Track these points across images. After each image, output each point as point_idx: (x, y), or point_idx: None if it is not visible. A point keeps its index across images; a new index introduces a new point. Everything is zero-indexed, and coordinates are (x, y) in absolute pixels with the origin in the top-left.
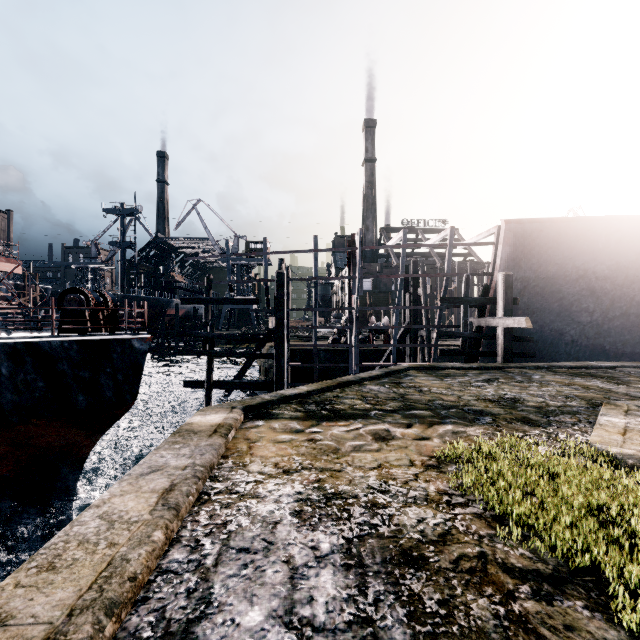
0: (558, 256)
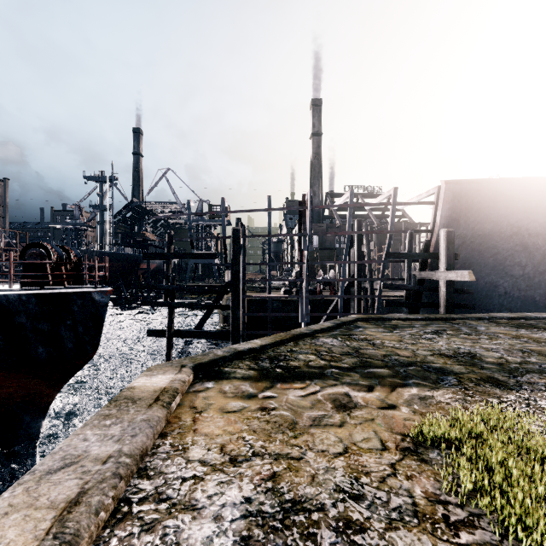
0: (494, 214)
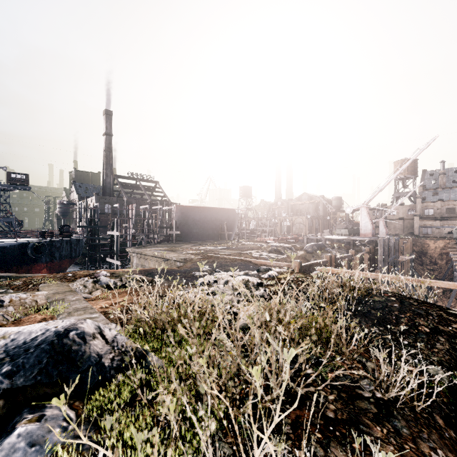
0: (188, 215)
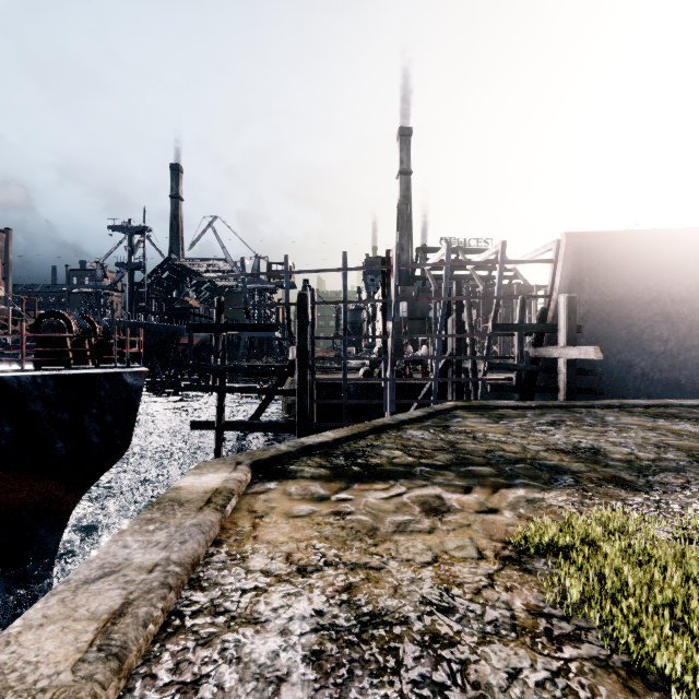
0: (628, 275)
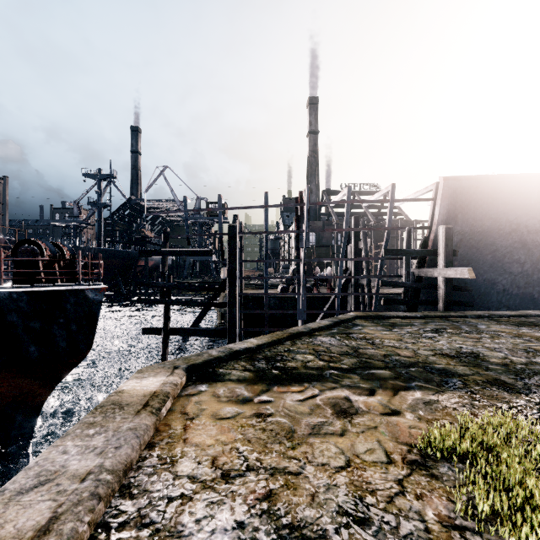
0: (493, 211)
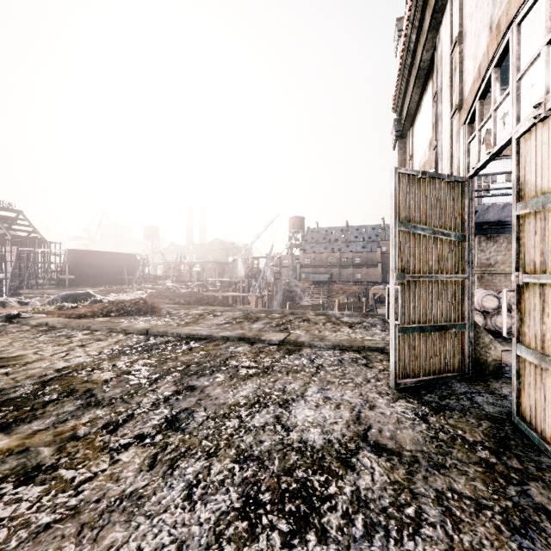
0: (83, 259)
